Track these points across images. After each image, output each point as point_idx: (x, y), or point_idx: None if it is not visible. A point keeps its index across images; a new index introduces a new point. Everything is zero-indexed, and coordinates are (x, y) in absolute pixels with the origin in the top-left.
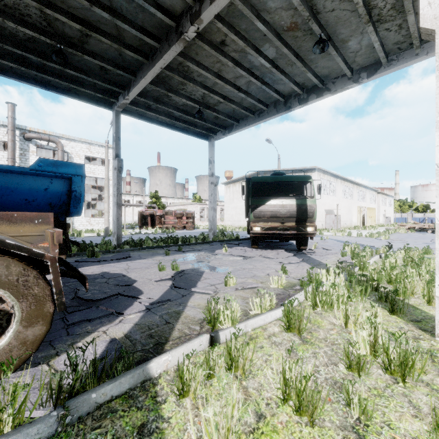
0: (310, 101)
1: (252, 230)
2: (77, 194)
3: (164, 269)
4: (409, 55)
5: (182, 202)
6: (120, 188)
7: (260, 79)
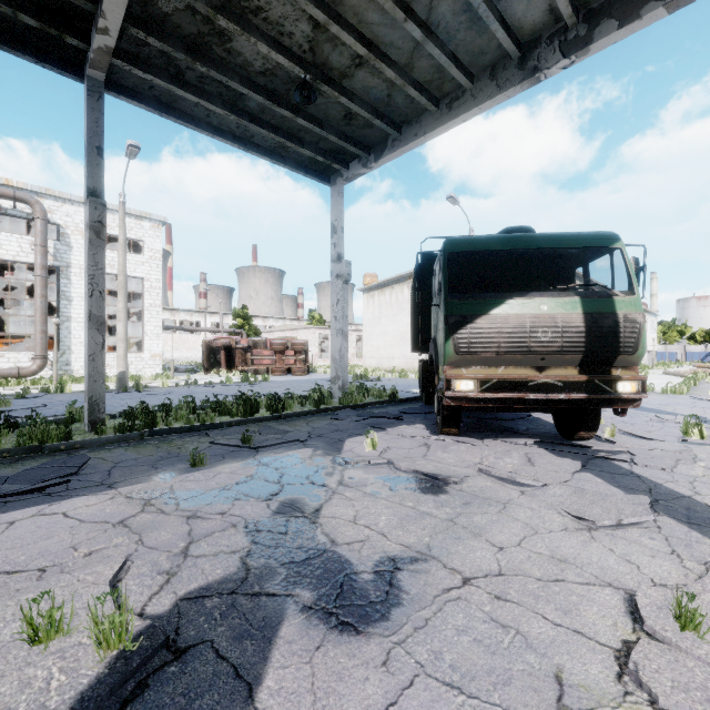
0: (598, 40)
1: (452, 388)
2: None
3: (66, 625)
4: None
5: (288, 325)
6: (99, 276)
7: None
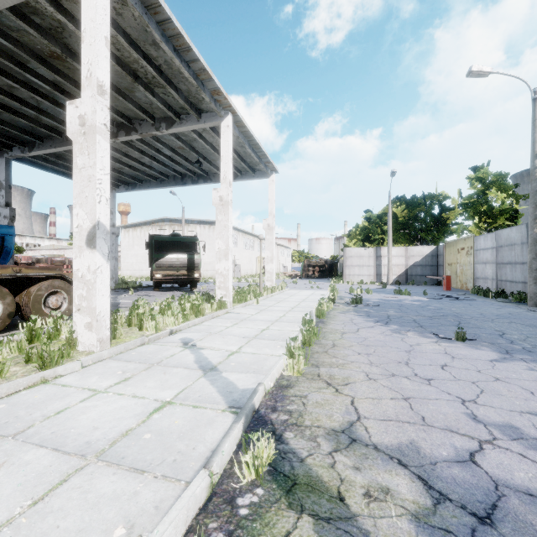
0: (199, 183)
1: (155, 276)
2: (8, 249)
3: None
4: (250, 175)
5: (55, 245)
6: None
7: (162, 162)
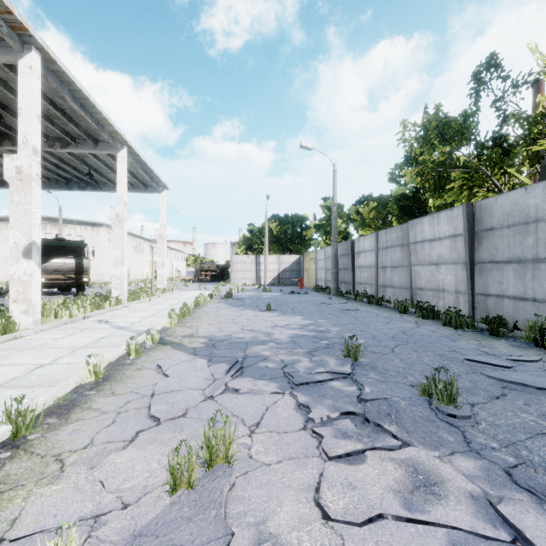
0: (88, 190)
1: None
2: None
3: None
4: (143, 189)
5: None
6: None
7: (44, 166)
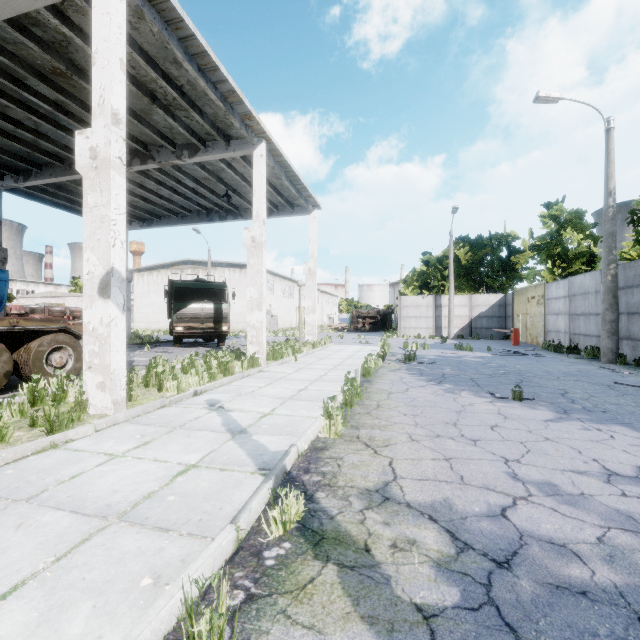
0: (228, 220)
1: (175, 329)
2: (1, 297)
3: None
4: (288, 211)
5: (53, 292)
6: None
7: (183, 195)
